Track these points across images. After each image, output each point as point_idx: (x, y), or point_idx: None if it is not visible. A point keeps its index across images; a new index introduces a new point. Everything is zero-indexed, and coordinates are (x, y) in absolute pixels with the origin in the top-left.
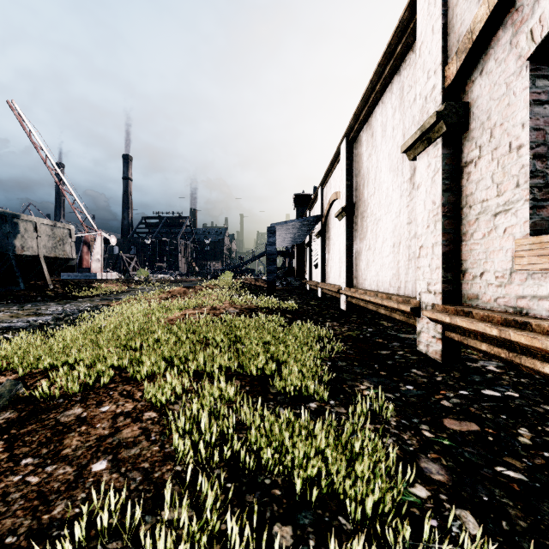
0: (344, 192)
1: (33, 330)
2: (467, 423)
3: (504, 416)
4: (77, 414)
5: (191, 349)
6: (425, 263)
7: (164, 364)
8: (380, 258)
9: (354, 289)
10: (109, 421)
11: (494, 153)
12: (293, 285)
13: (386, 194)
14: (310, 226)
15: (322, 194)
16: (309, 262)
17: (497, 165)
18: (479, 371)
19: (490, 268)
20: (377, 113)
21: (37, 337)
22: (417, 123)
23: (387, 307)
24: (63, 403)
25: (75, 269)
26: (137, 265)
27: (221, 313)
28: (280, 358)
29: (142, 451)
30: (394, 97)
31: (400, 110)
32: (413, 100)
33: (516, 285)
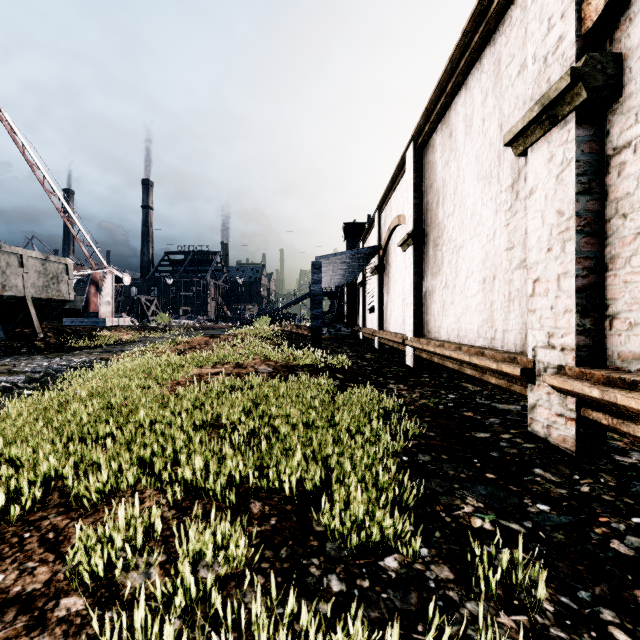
0: (410, 214)
1: None
2: None
3: None
4: None
5: (186, 442)
6: (545, 304)
7: (135, 473)
8: (462, 299)
9: (425, 340)
10: None
11: None
12: (343, 333)
13: (472, 211)
14: (364, 261)
15: (380, 220)
16: (362, 305)
17: None
18: None
19: None
20: (458, 104)
21: None
22: (529, 100)
23: (477, 366)
24: None
25: (81, 314)
26: (158, 309)
27: (248, 373)
28: (329, 458)
29: None
30: (484, 76)
31: (494, 92)
32: (517, 74)
33: None
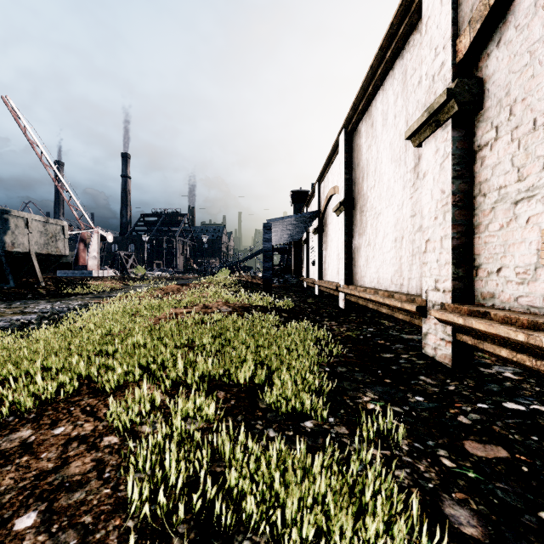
0: (342, 186)
1: (11, 330)
2: (492, 447)
3: (536, 437)
4: (23, 438)
5: (172, 355)
6: (433, 258)
7: (138, 373)
8: (381, 254)
9: (353, 287)
10: (58, 449)
11: (514, 133)
12: (290, 282)
13: (387, 186)
14: (307, 223)
15: (320, 189)
16: (306, 260)
17: (518, 146)
18: (495, 378)
19: (509, 263)
20: (378, 101)
21: (16, 338)
22: (423, 106)
23: (389, 306)
24: (12, 422)
25: (71, 267)
26: (135, 262)
27: (213, 312)
28: (272, 365)
29: (88, 496)
30: (396, 82)
31: (402, 95)
32: (418, 84)
33: (543, 282)
